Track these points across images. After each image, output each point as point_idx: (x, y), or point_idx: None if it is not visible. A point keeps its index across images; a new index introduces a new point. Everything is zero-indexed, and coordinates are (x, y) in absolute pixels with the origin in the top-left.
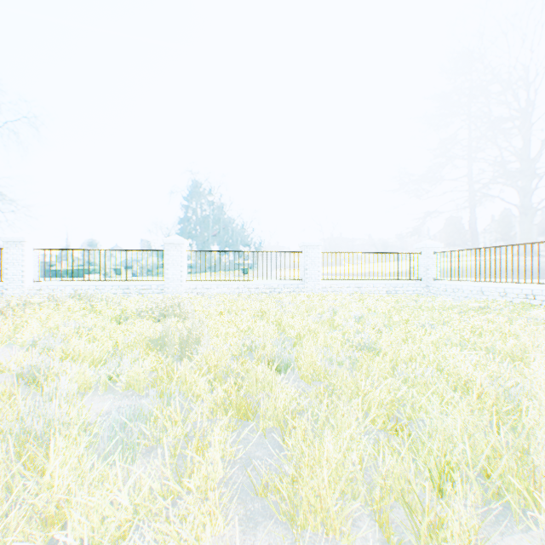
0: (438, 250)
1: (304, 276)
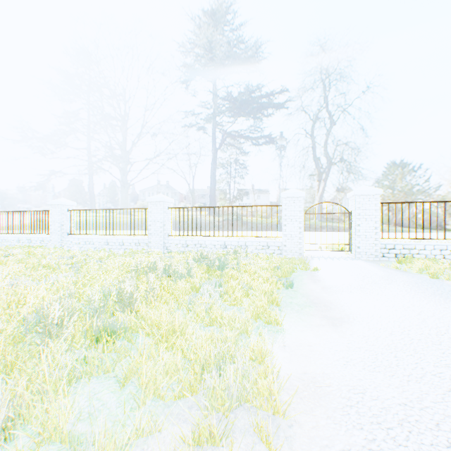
0: None
1: None
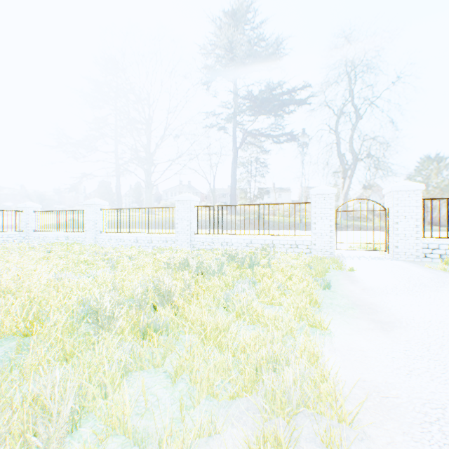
0: (38, 210)
1: None
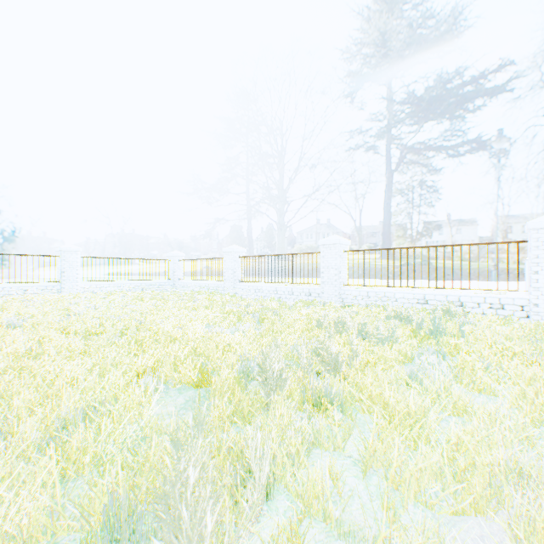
0: (183, 258)
1: (62, 278)
